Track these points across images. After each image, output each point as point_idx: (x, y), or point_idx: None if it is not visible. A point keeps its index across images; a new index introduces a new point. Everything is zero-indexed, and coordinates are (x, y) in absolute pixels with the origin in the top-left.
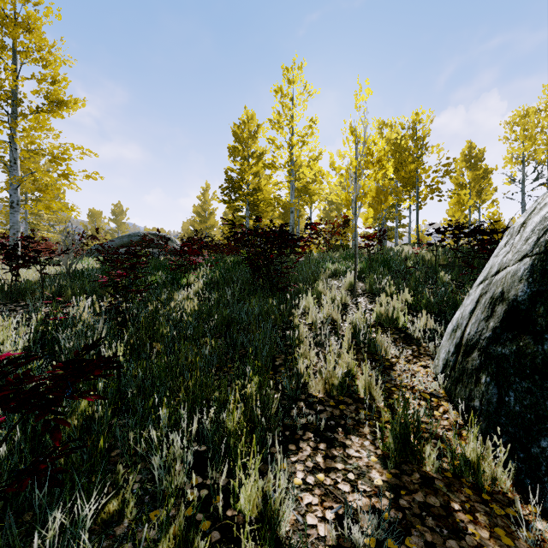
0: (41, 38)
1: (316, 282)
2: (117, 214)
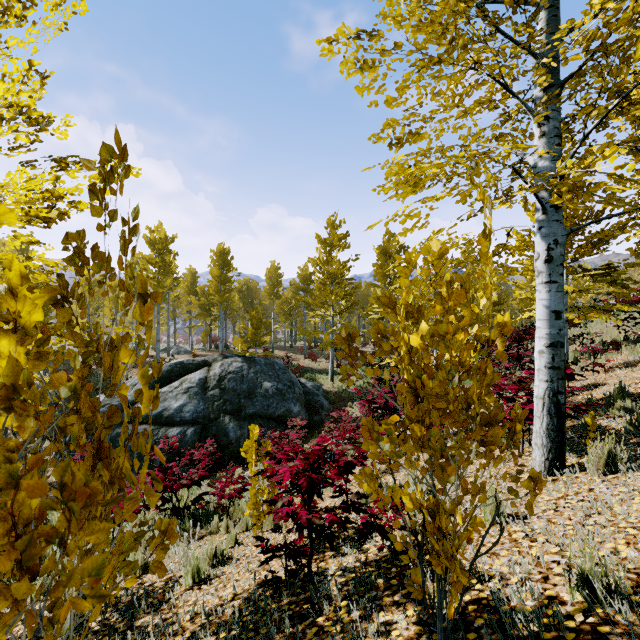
0: None
1: None
2: None
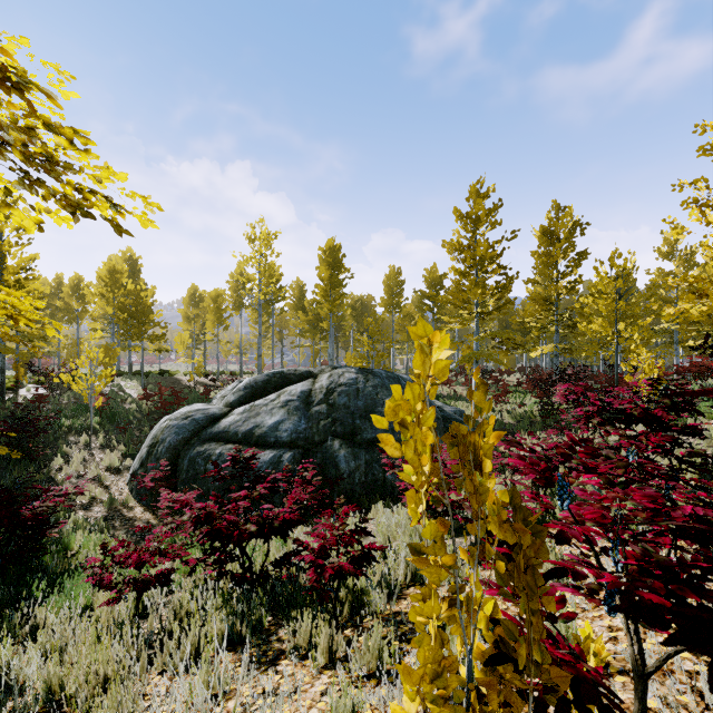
0: None
1: (60, 445)
2: None
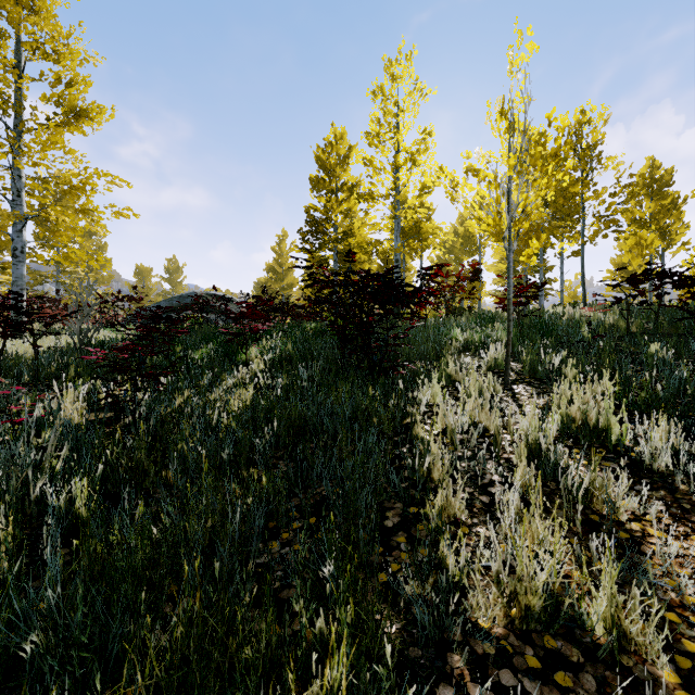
0: (53, 24)
1: (442, 359)
2: (172, 272)
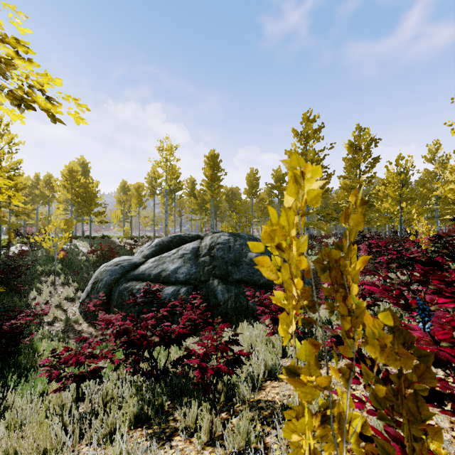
0: None
1: (35, 282)
2: None
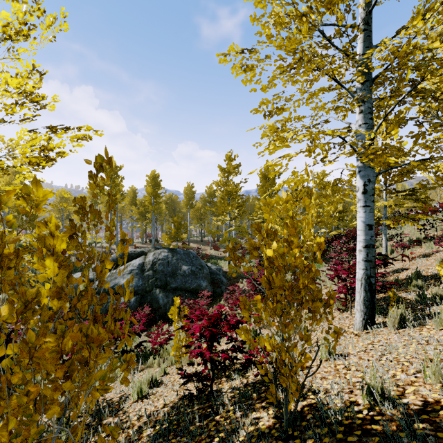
0: None
1: None
2: None
